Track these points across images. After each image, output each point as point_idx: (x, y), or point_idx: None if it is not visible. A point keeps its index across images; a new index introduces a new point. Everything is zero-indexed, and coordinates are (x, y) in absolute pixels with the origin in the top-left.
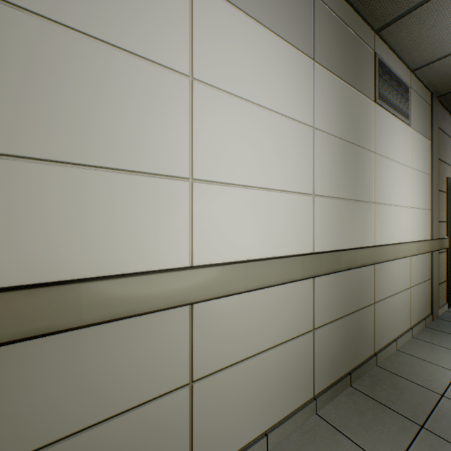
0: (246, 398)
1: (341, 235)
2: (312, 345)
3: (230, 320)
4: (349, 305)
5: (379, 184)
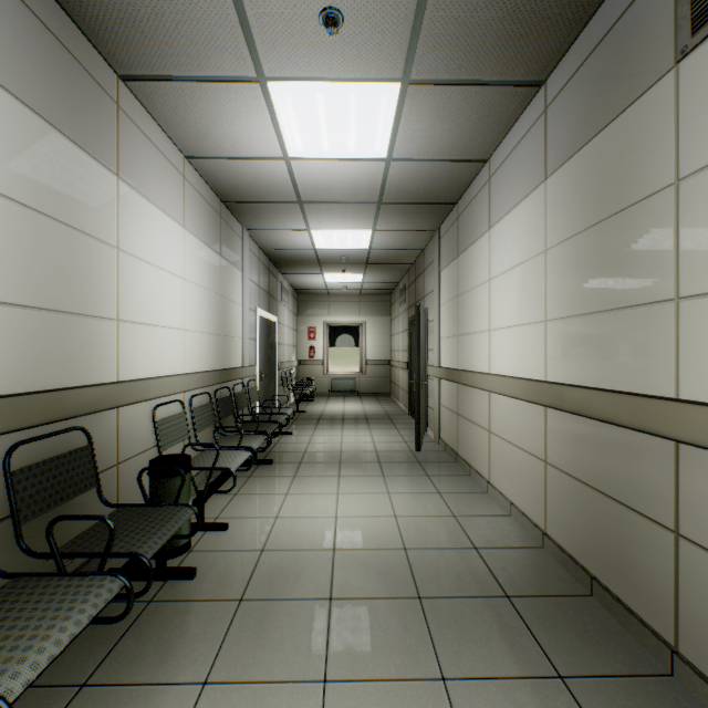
0: (505, 466)
1: (581, 366)
2: (544, 477)
3: (499, 410)
4: (596, 476)
5: (704, 246)
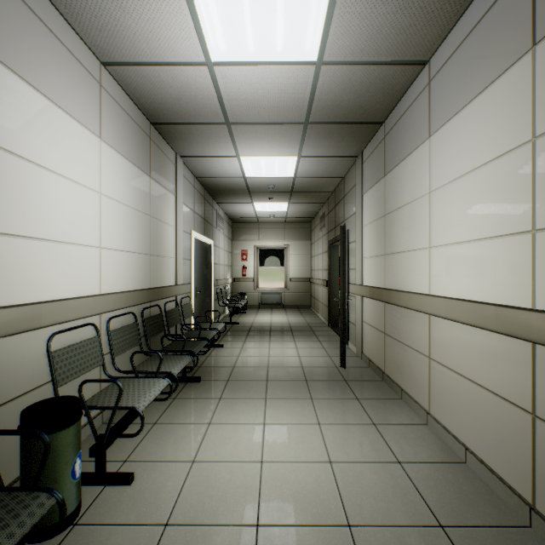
0: (455, 401)
1: None
2: (531, 434)
3: (445, 336)
4: None
5: None
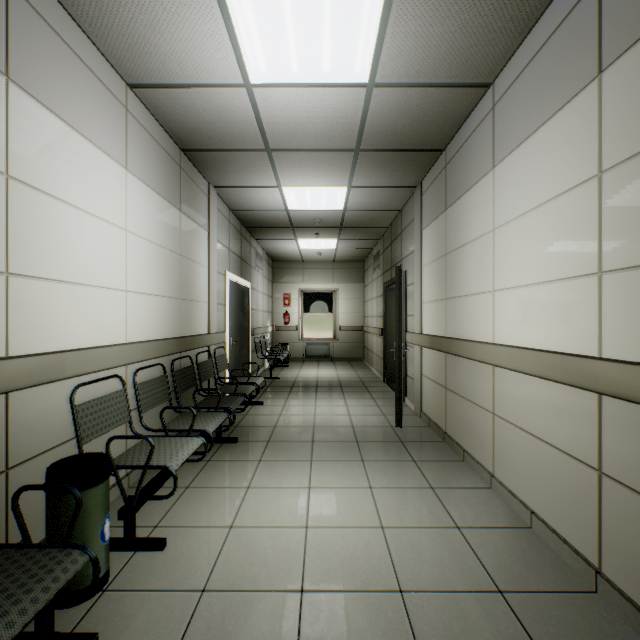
0: (520, 461)
1: None
2: (597, 492)
3: (510, 389)
4: None
5: None
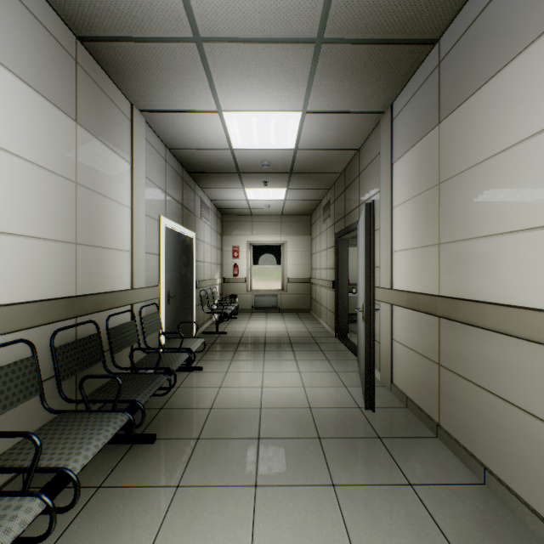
0: None
1: None
2: None
3: None
4: None
5: None
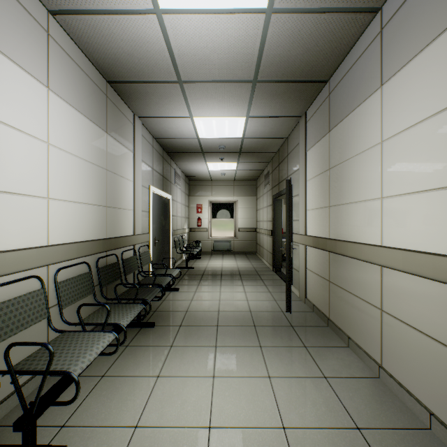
0: (414, 359)
1: None
2: None
3: (402, 290)
4: None
5: None
